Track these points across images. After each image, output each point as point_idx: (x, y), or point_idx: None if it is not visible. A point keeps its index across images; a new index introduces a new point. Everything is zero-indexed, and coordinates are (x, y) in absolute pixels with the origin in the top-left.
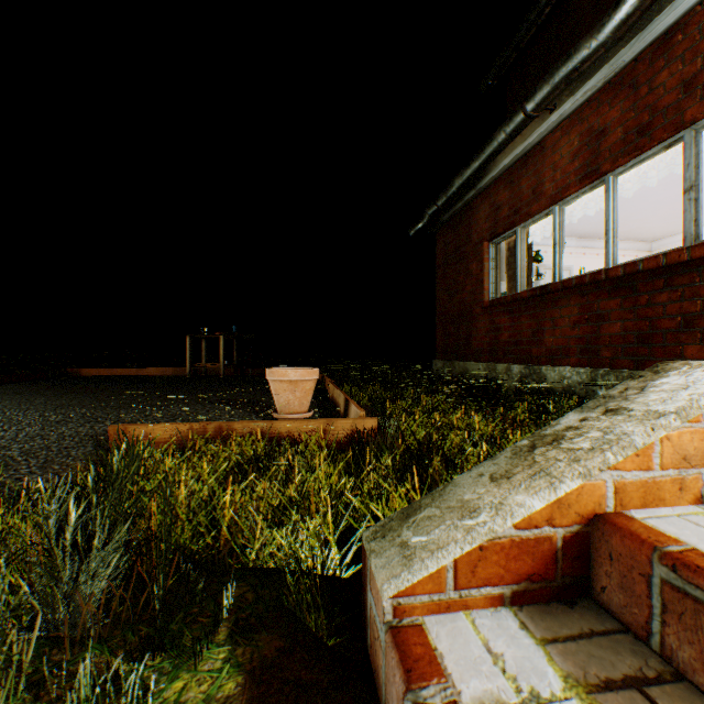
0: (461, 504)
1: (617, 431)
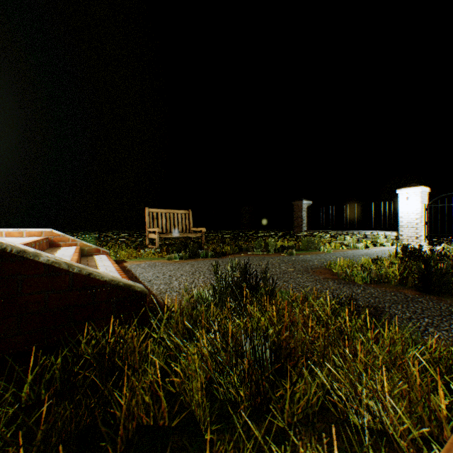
0: (114, 277)
1: (54, 256)
